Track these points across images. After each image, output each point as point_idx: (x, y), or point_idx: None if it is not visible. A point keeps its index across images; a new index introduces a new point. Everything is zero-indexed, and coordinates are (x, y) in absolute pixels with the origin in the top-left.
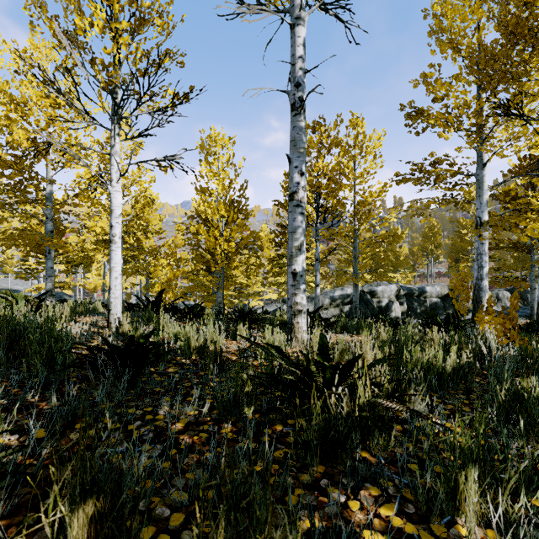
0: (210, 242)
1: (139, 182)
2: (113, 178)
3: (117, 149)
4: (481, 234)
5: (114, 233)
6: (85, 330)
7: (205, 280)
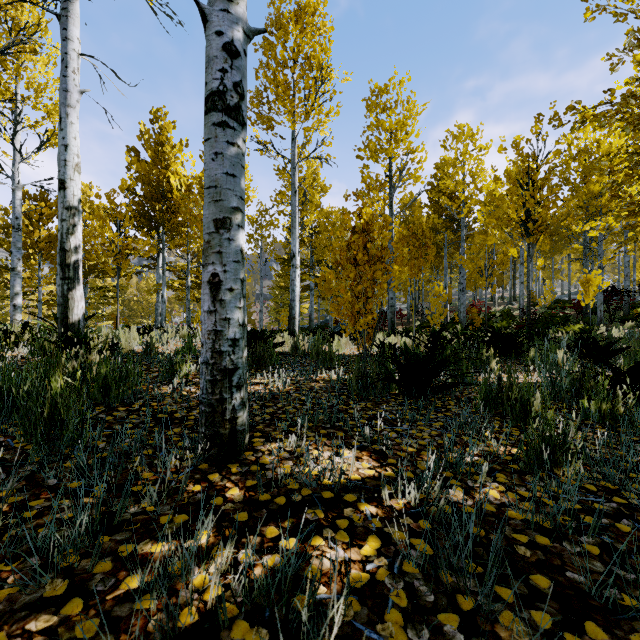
0: None
1: None
2: None
3: None
4: (158, 291)
5: None
6: None
7: None
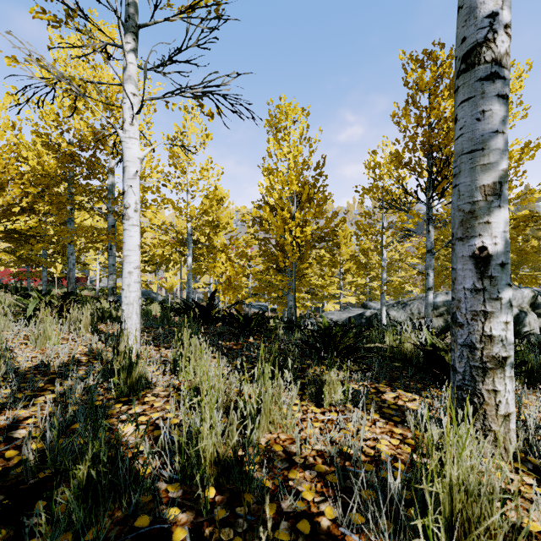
0: (277, 229)
1: (206, 175)
2: (125, 117)
3: (131, 72)
4: None
5: (127, 203)
6: (87, 352)
7: (273, 280)
